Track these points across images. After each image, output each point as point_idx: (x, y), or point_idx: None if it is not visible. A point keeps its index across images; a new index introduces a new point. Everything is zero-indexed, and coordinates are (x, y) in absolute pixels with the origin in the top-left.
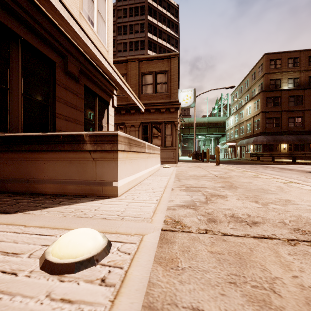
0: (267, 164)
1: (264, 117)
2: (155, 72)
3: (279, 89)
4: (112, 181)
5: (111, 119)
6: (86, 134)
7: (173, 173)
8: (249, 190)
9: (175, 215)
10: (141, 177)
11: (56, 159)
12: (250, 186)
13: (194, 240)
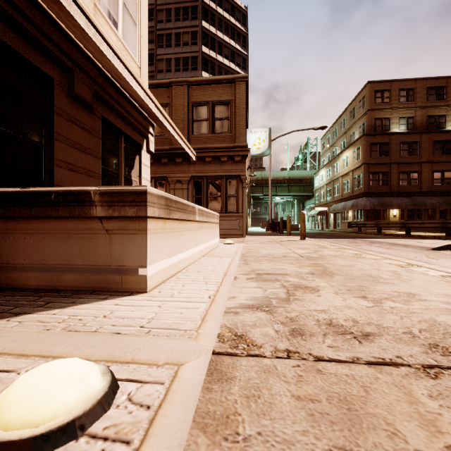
0: (372, 238)
1: (367, 171)
2: (212, 102)
3: (387, 132)
4: (137, 266)
5: (144, 171)
6: (95, 190)
7: (238, 252)
8: (351, 278)
9: (238, 325)
10: (188, 259)
11: (44, 231)
12: (352, 272)
13: (268, 372)
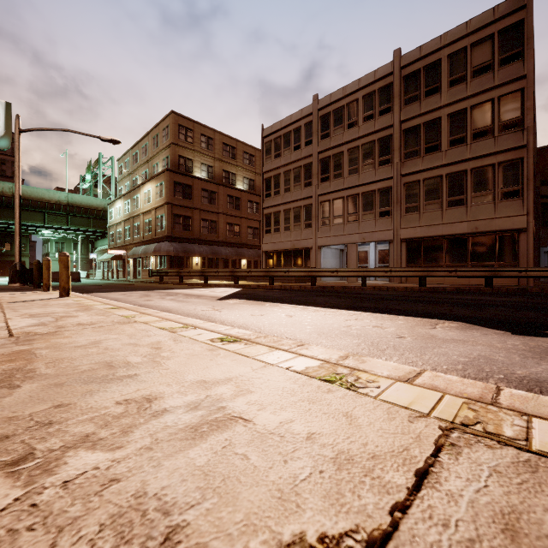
0: (171, 289)
1: (170, 212)
2: None
3: (190, 175)
4: None
5: None
6: None
7: None
8: (59, 384)
9: None
10: None
11: None
12: (82, 362)
13: None
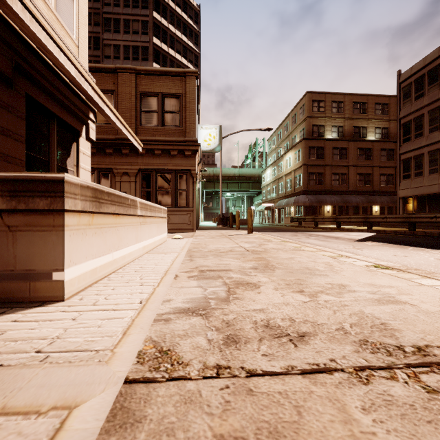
0: (310, 232)
1: (306, 171)
2: (162, 93)
3: (322, 138)
4: (51, 270)
5: (83, 160)
6: None
7: (185, 248)
8: (290, 272)
9: (166, 336)
10: (127, 257)
11: None
12: (292, 265)
13: (190, 402)
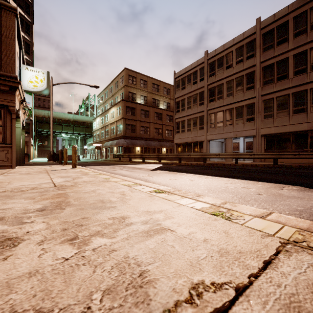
0: (125, 165)
1: (124, 123)
2: None
3: (135, 102)
4: None
5: None
6: None
7: None
8: (81, 208)
9: None
10: None
11: None
12: (89, 199)
13: None
